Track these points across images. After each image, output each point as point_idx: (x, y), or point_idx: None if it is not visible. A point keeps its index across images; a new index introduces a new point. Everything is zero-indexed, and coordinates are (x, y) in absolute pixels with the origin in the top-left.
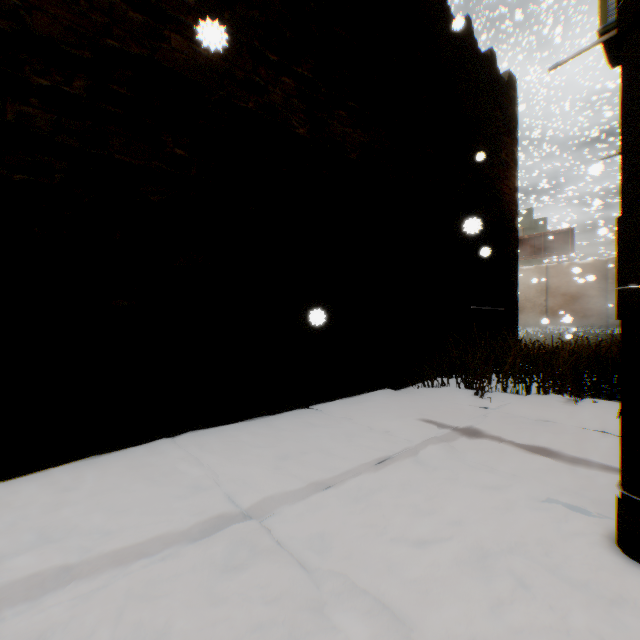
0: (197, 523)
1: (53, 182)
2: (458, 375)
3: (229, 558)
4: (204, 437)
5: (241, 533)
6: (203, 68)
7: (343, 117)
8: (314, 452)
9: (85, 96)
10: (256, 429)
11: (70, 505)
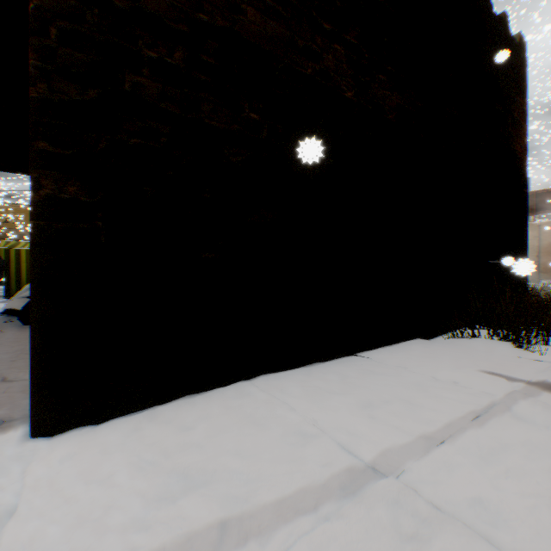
0: (333, 476)
1: (158, 145)
2: (481, 327)
3: (397, 523)
4: (278, 381)
5: (391, 493)
6: (272, 38)
7: (382, 81)
8: (396, 401)
9: (182, 66)
10: (321, 375)
11: (195, 446)
